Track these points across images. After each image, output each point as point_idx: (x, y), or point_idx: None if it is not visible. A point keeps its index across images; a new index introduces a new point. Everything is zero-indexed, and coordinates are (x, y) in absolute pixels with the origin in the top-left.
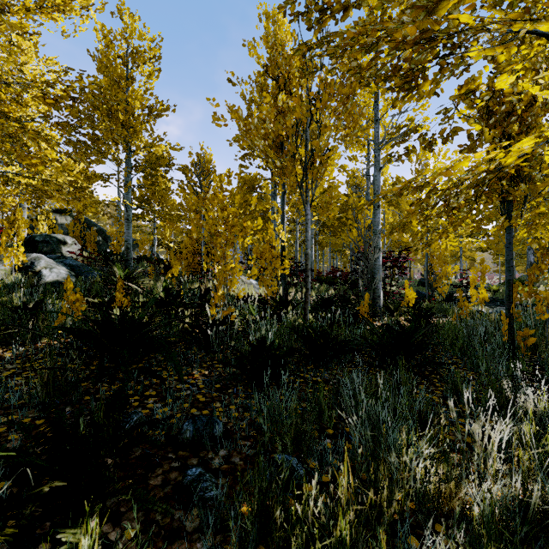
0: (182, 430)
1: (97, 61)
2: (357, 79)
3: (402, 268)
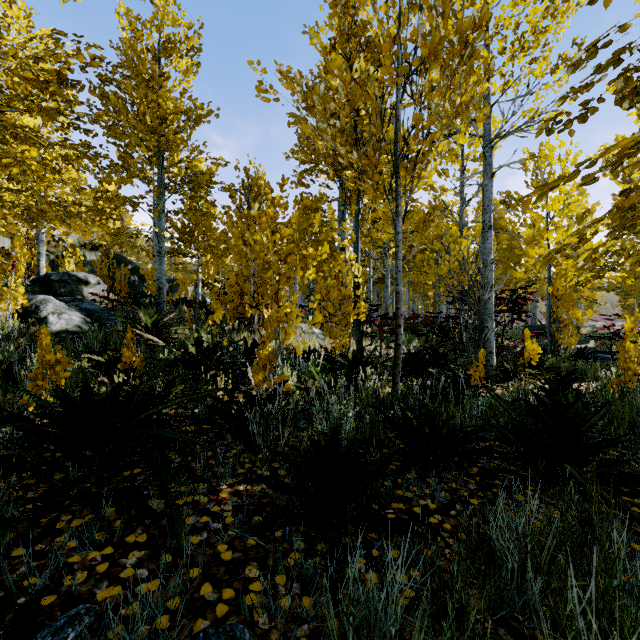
0: None
1: (121, 54)
2: None
3: (520, 312)
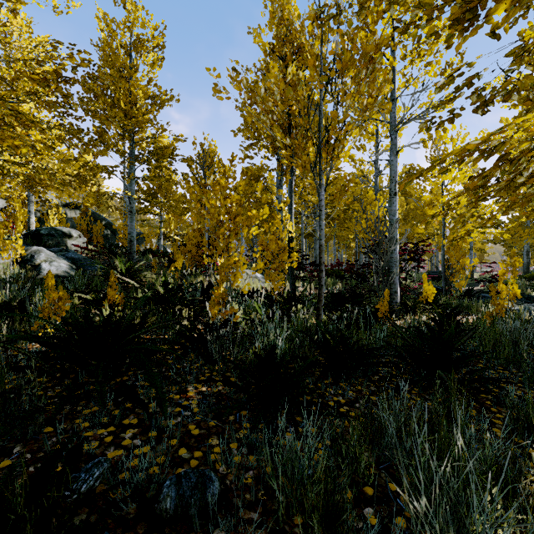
0: (161, 494)
1: (99, 50)
2: (402, 4)
3: (420, 260)
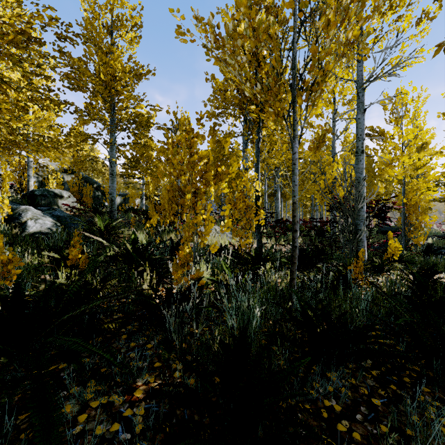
0: None
1: (83, 29)
2: None
3: (385, 218)
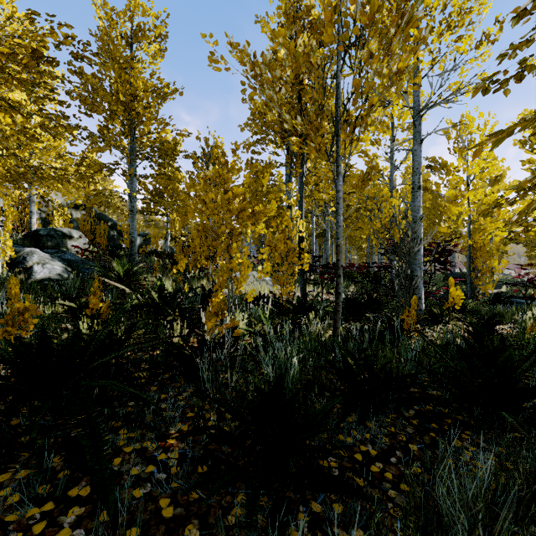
0: None
1: (98, 40)
2: None
3: (445, 262)
